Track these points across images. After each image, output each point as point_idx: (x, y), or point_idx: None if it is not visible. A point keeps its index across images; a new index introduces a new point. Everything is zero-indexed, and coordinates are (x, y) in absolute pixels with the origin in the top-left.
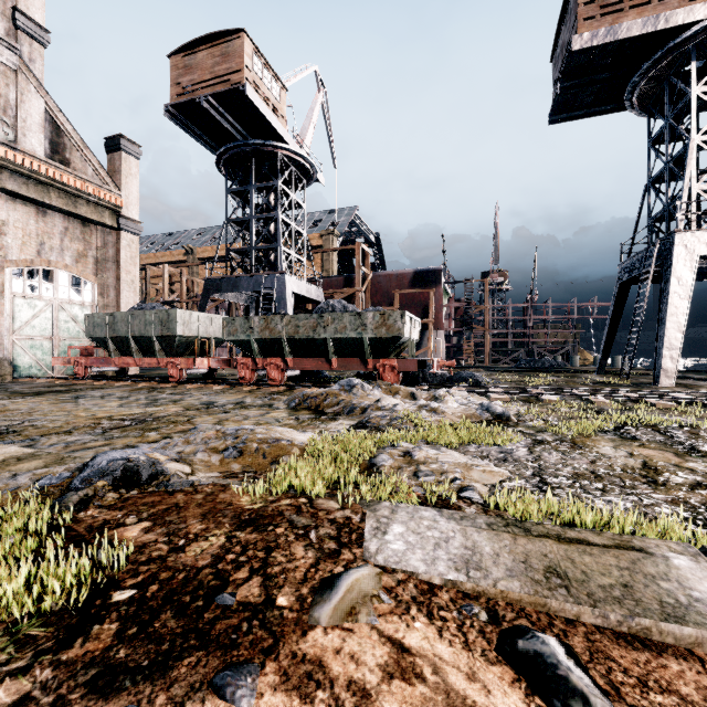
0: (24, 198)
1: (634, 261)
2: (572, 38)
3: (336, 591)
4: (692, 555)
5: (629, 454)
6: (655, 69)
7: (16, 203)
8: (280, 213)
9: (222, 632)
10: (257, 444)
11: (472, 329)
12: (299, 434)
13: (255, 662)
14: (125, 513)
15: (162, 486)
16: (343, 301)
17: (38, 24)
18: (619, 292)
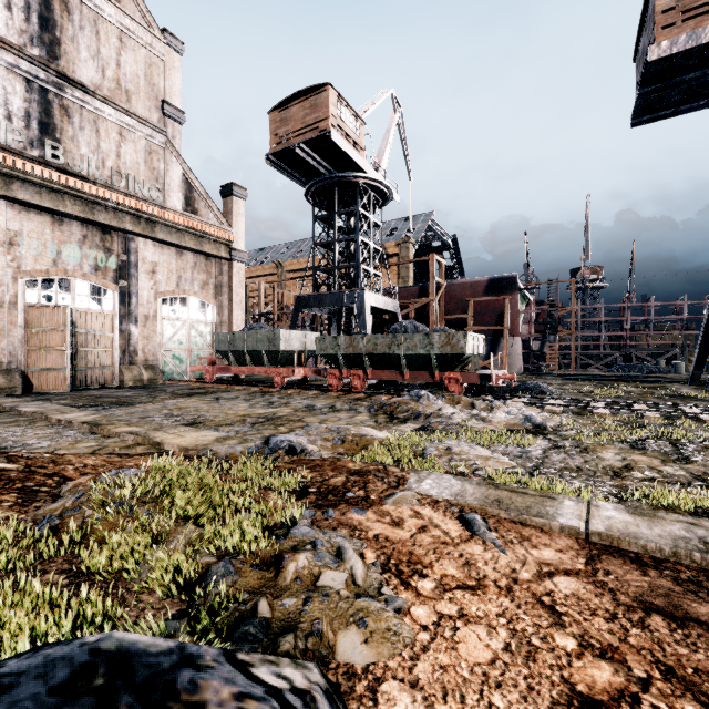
0: (169, 243)
1: None
2: (649, 48)
3: (395, 496)
4: (578, 502)
5: (622, 459)
6: None
7: (163, 248)
8: (359, 235)
9: (352, 501)
10: (352, 437)
11: (556, 333)
12: (378, 432)
13: (365, 509)
14: (296, 465)
15: (308, 456)
16: (414, 321)
17: (177, 109)
18: None
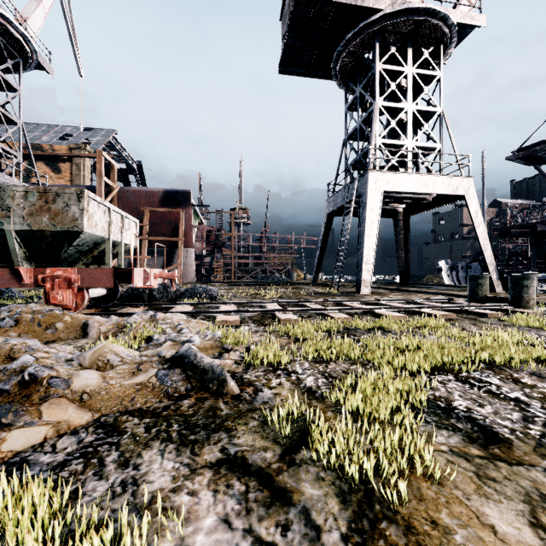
0: None
1: (338, 196)
2: None
3: None
4: None
5: None
6: (353, 42)
7: None
8: None
9: None
10: None
11: (222, 251)
12: None
13: None
14: None
15: None
16: None
17: None
18: (326, 221)
